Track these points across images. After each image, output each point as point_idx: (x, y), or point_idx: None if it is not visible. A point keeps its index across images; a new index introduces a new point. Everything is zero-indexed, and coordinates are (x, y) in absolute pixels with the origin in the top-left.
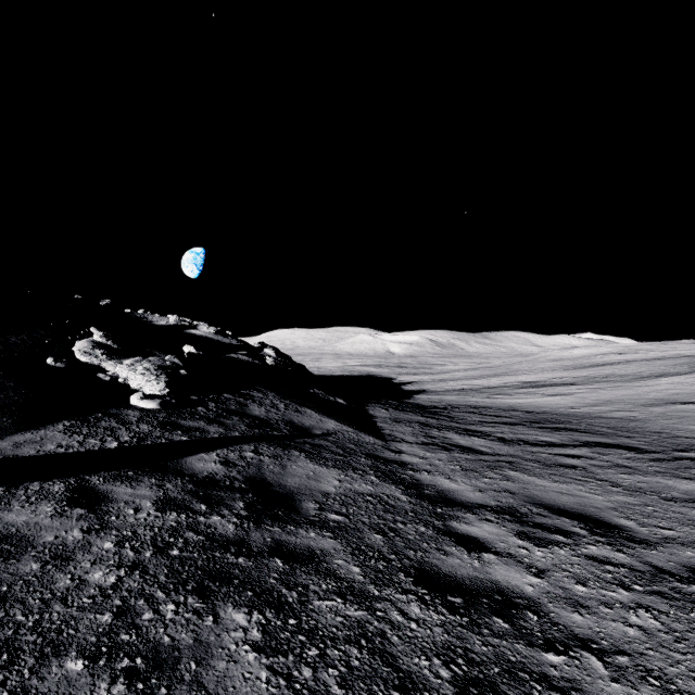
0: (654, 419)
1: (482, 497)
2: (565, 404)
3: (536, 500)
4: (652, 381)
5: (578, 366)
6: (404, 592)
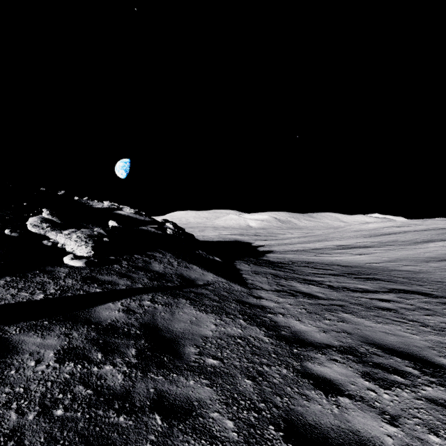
0: (433, 272)
1: (327, 338)
2: (368, 260)
3: (369, 339)
4: (424, 245)
5: (372, 235)
6: None
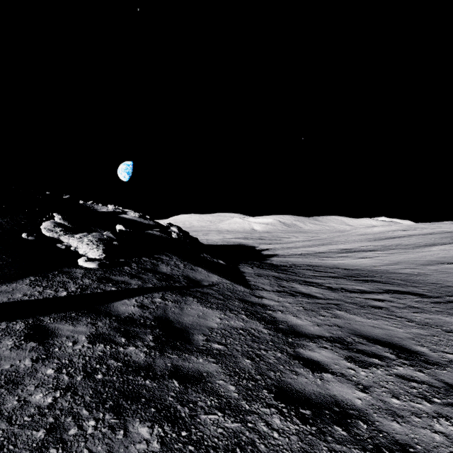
0: (430, 274)
1: (319, 330)
2: (370, 264)
3: (357, 332)
4: (427, 249)
5: (377, 238)
6: (268, 406)
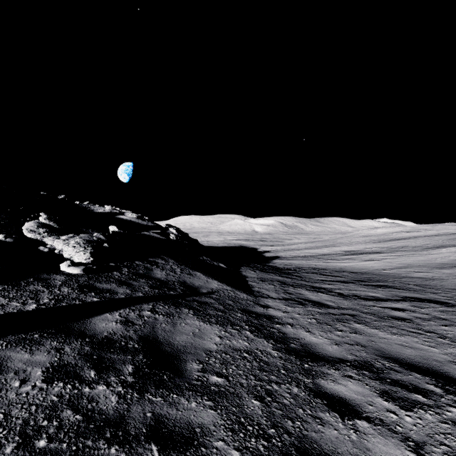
0: (446, 279)
1: (340, 351)
2: (378, 267)
3: (385, 353)
4: (436, 251)
5: (381, 240)
6: None
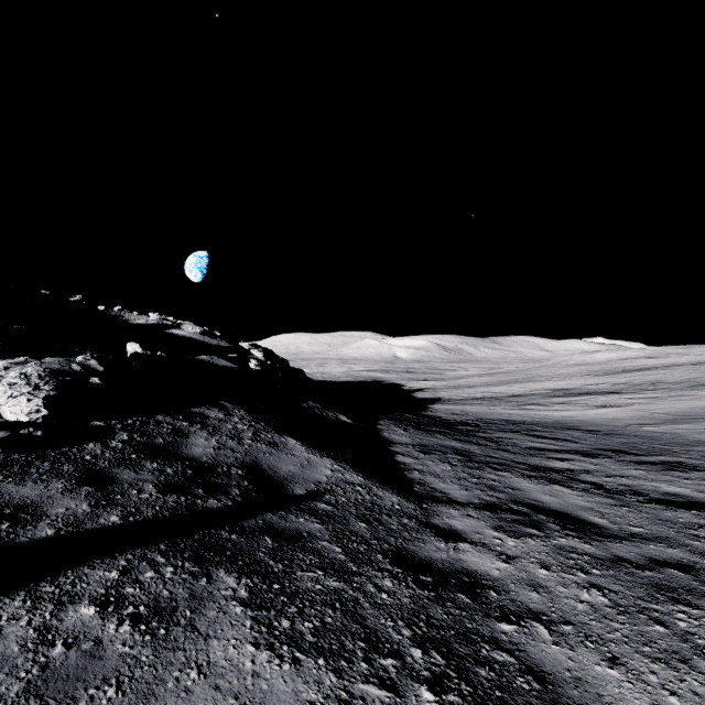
0: None
1: None
2: (629, 419)
3: None
4: None
5: (609, 371)
6: None
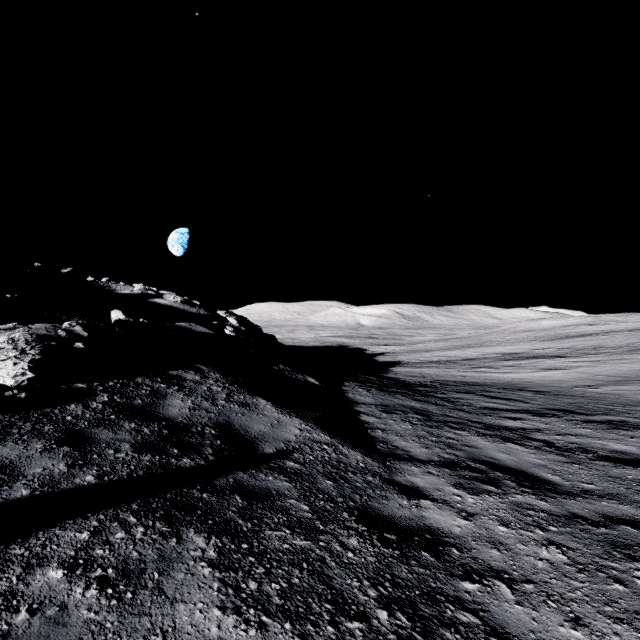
0: None
1: None
2: (574, 381)
3: None
4: None
5: (554, 337)
6: None
